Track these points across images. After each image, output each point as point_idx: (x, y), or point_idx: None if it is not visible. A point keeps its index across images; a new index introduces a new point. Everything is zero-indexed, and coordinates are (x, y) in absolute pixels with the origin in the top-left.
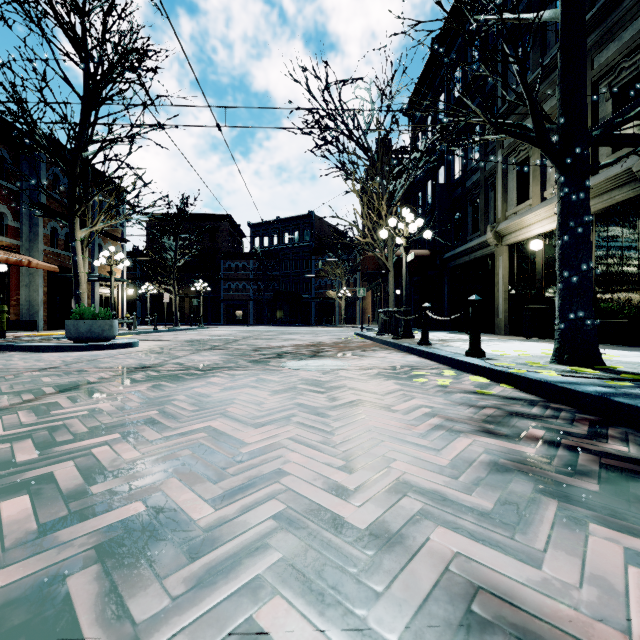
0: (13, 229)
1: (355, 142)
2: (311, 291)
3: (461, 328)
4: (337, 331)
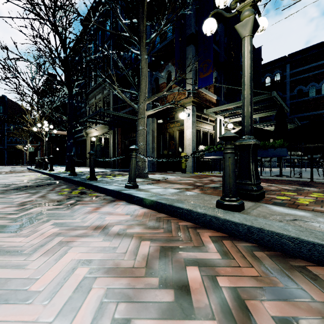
0: None
1: (26, 83)
2: (4, 144)
3: (80, 165)
4: (19, 167)
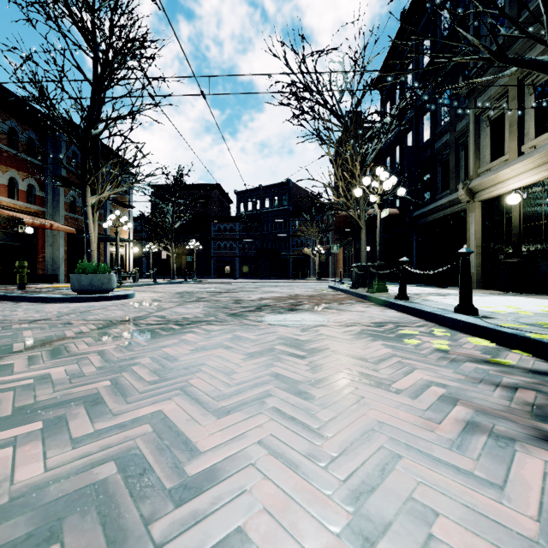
0: (40, 198)
1: (329, 110)
2: (289, 249)
3: (430, 282)
4: (312, 284)
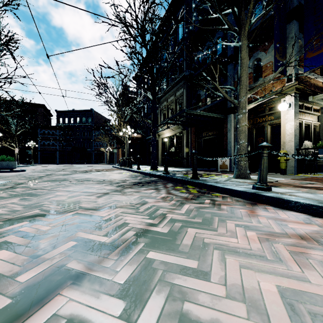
0: None
1: (112, 96)
2: (92, 147)
3: None
4: (105, 166)
